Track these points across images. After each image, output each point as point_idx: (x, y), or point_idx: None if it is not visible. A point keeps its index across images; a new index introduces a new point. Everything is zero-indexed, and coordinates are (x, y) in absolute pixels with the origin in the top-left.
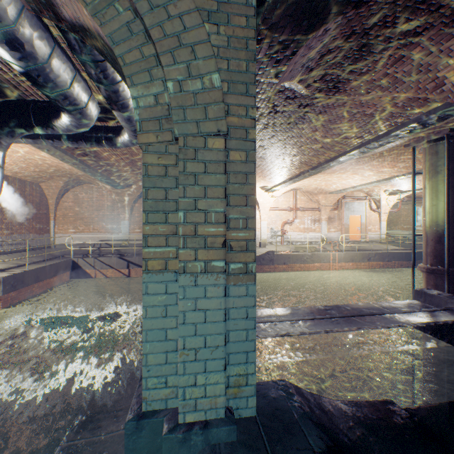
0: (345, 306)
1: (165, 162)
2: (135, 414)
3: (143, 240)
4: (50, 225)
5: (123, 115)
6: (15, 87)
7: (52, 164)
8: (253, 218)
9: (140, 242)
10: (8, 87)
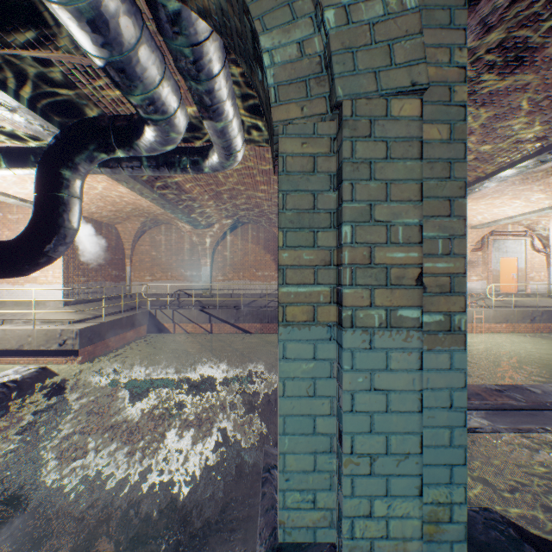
0: (529, 387)
1: (312, 149)
2: (268, 547)
3: (279, 274)
4: (126, 272)
5: (215, 125)
6: (93, 104)
7: (128, 201)
8: (461, 238)
9: (223, 292)
10: (87, 104)
